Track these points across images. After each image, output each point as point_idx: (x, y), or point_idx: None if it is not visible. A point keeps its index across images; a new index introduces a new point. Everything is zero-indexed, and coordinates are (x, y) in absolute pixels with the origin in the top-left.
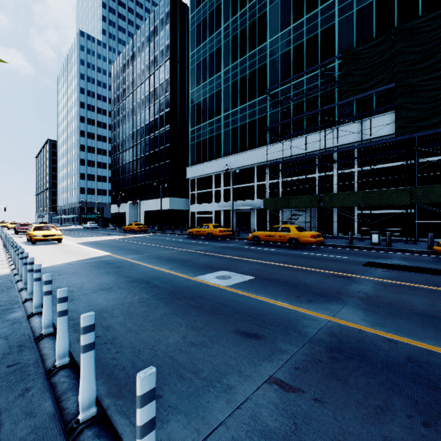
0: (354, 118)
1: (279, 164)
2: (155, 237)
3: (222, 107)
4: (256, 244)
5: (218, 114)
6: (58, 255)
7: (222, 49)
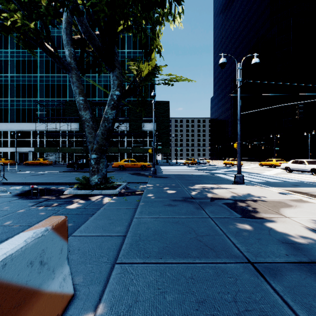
0: (73, 121)
1: (44, 132)
2: None
3: (9, 94)
4: (27, 165)
5: (6, 97)
6: None
7: (9, 62)
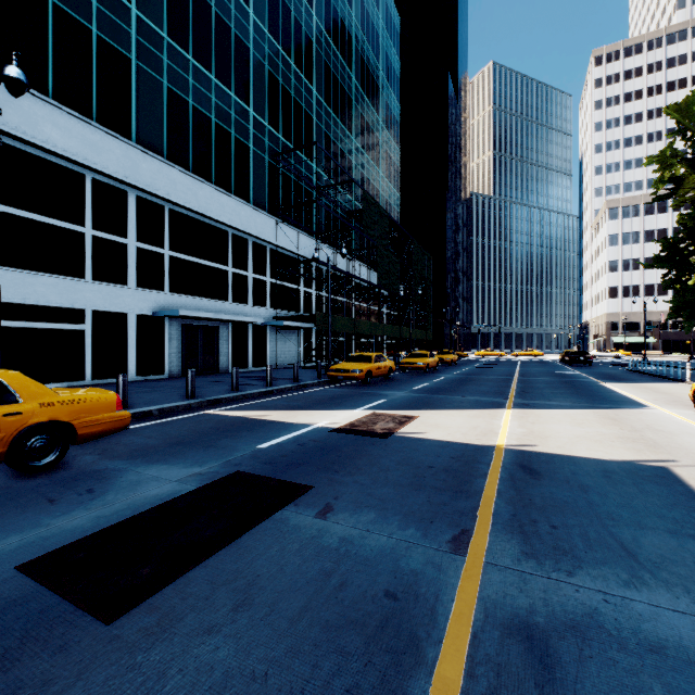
0: (324, 241)
1: (266, 251)
2: (393, 395)
3: None
4: (428, 372)
5: None
6: (666, 388)
7: None
